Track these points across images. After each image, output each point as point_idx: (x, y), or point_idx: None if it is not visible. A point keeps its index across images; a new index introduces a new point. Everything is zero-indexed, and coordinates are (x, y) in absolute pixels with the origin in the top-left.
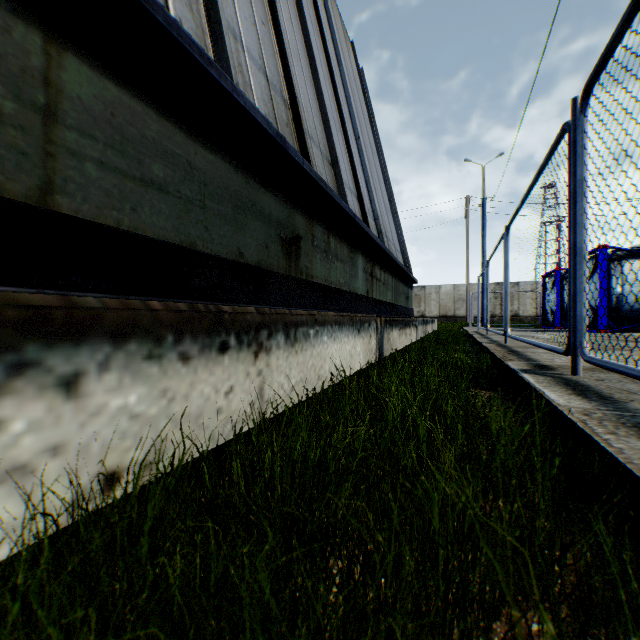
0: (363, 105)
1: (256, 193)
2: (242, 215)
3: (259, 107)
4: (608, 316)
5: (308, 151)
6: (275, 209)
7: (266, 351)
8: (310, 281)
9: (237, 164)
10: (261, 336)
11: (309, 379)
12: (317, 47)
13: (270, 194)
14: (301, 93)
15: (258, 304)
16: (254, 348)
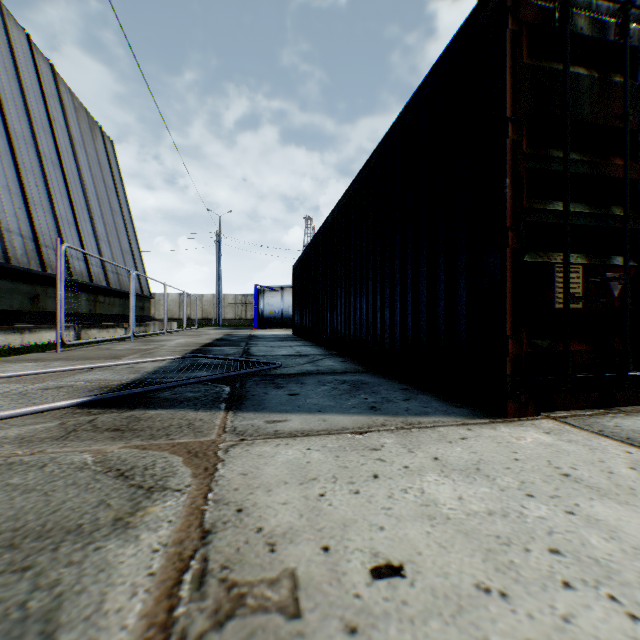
0: (109, 177)
1: (19, 286)
2: (14, 295)
3: (20, 253)
4: (259, 321)
5: (45, 260)
6: (28, 288)
7: (25, 334)
8: (46, 311)
9: (12, 280)
10: (24, 331)
11: (38, 341)
12: (58, 178)
13: (25, 284)
14: (43, 225)
15: (20, 322)
16: (22, 333)
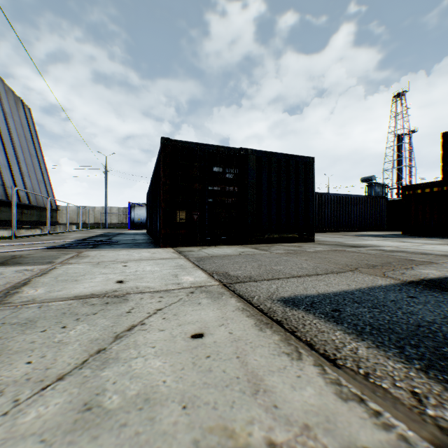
0: (28, 133)
1: None
2: None
3: None
4: (131, 224)
5: None
6: None
7: None
8: None
9: None
10: None
11: None
12: None
13: None
14: None
15: None
16: None
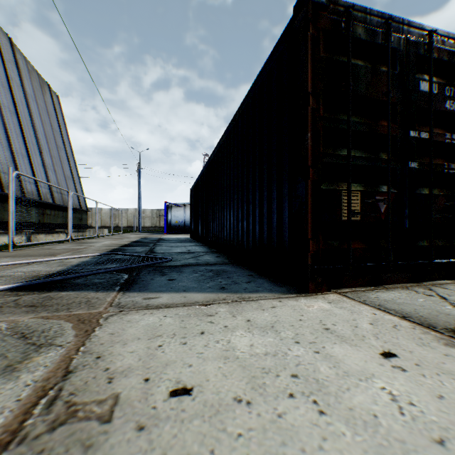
0: (55, 122)
1: None
2: None
3: None
4: (168, 228)
5: (3, 183)
6: None
7: None
8: (4, 221)
9: None
10: None
11: None
12: (14, 122)
13: None
14: (2, 157)
15: None
16: None
